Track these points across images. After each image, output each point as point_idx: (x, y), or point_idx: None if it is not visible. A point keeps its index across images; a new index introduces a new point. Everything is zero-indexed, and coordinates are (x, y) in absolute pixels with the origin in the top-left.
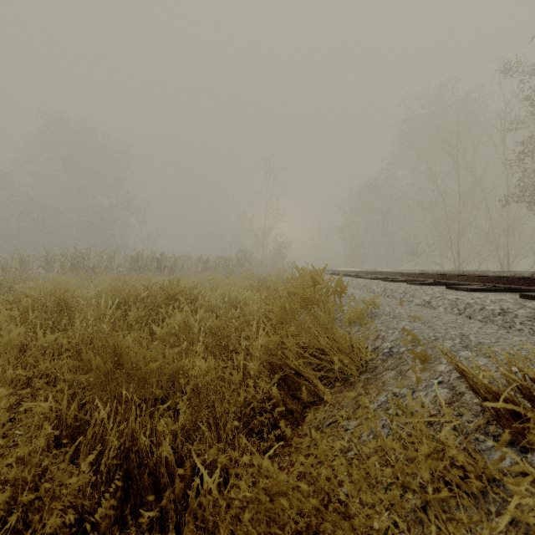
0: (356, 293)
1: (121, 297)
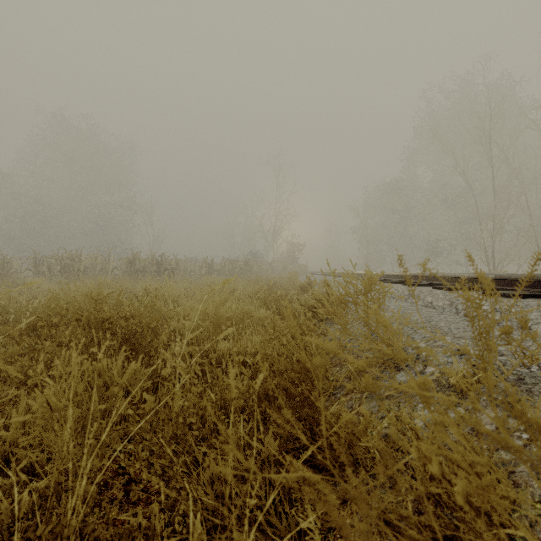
0: (408, 308)
1: (46, 316)
